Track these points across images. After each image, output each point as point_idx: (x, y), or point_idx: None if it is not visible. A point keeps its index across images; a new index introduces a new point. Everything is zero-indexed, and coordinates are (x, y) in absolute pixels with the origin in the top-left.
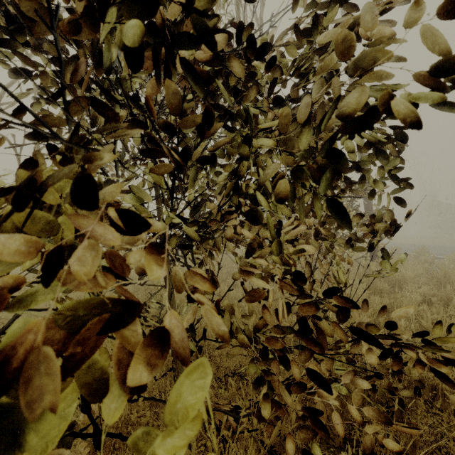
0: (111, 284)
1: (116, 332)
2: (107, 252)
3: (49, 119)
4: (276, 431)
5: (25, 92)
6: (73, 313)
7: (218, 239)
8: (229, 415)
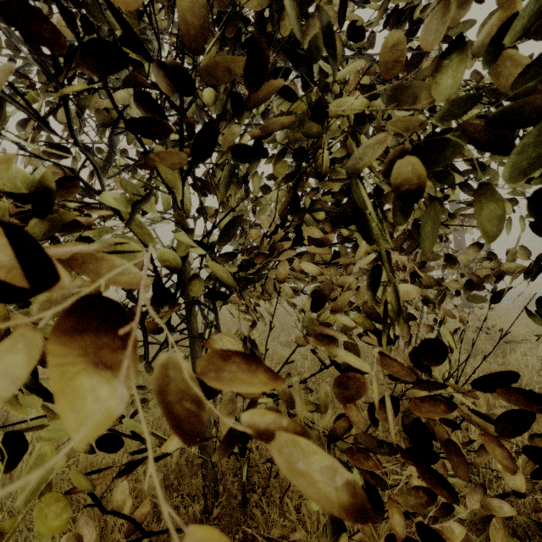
0: None
1: None
2: None
3: None
4: None
5: None
6: None
7: (269, 285)
8: None
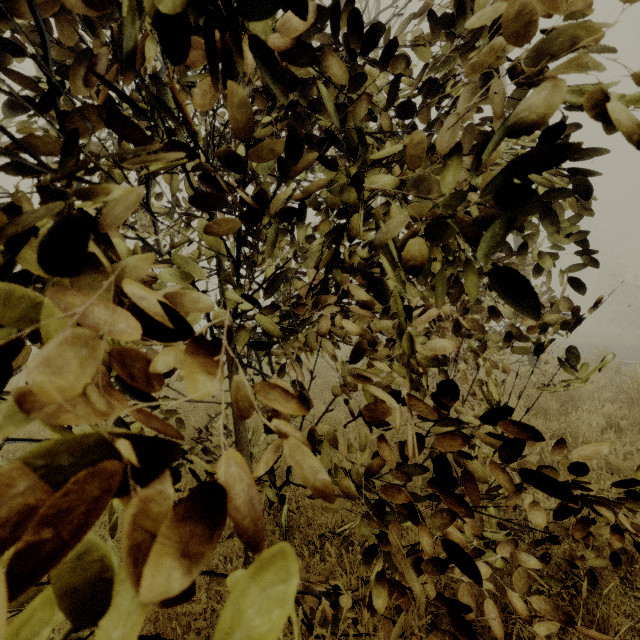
0: (118, 409)
1: (122, 498)
2: (115, 354)
3: (40, 143)
4: (398, 629)
5: (27, 120)
6: (38, 466)
7: (310, 336)
8: (326, 601)
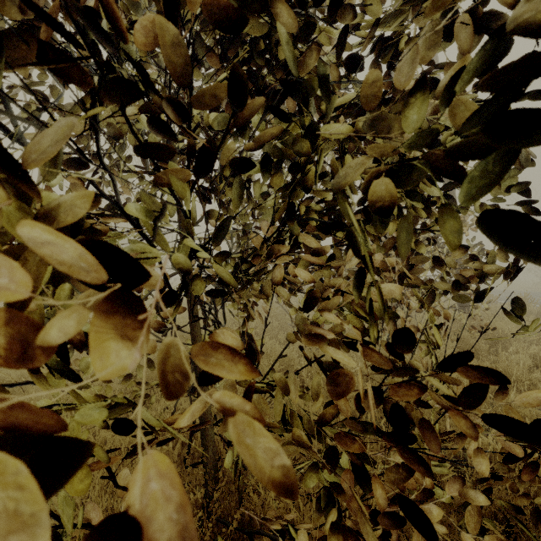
0: None
1: None
2: None
3: None
4: None
5: (9, 88)
6: None
7: (266, 285)
8: None
